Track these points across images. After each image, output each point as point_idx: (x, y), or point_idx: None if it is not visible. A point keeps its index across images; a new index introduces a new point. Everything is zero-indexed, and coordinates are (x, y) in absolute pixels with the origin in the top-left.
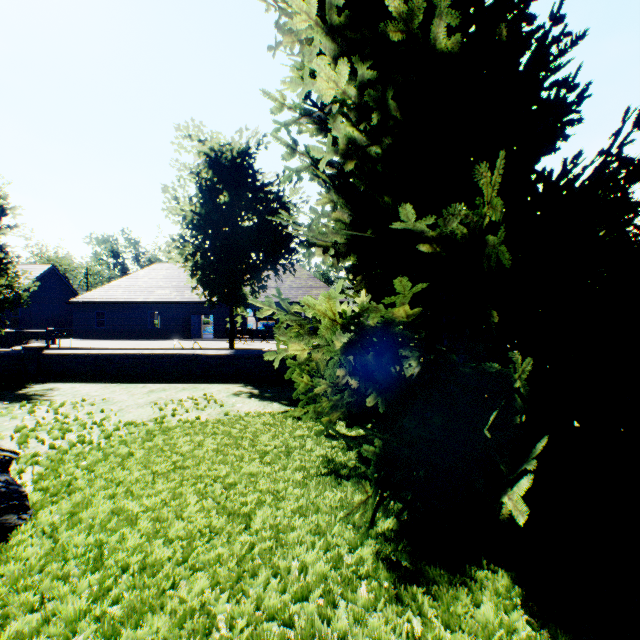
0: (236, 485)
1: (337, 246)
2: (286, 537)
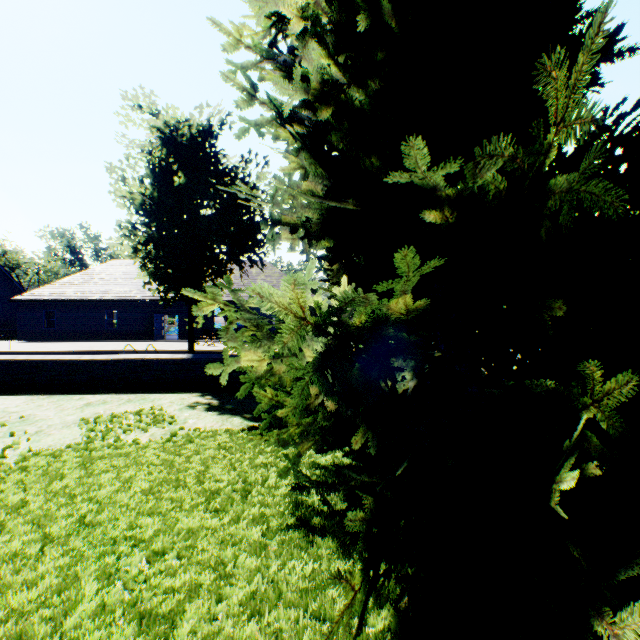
0: (165, 553)
1: (308, 224)
2: None
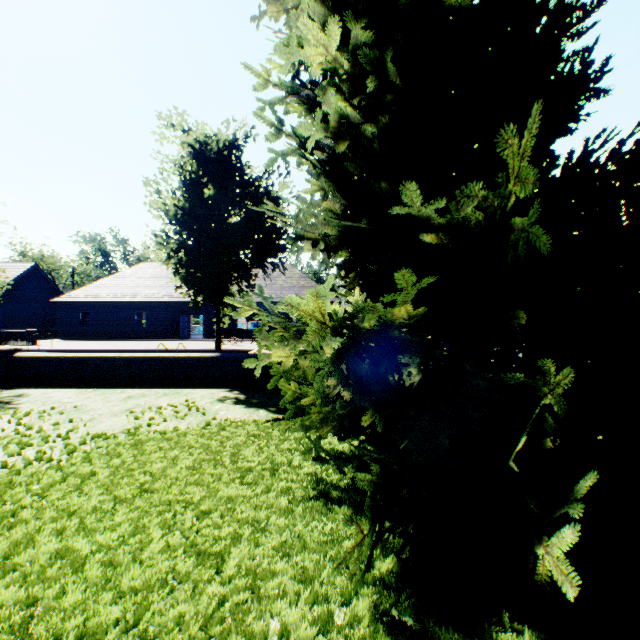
0: (211, 513)
1: (328, 239)
2: (265, 585)
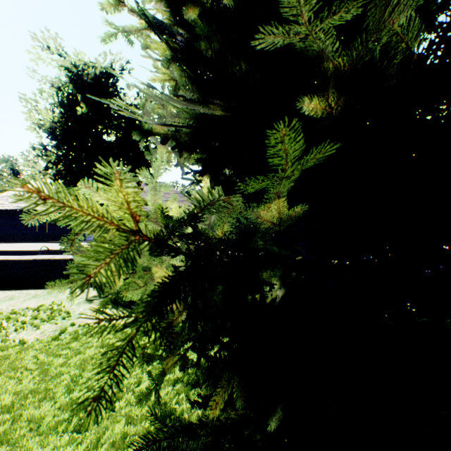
0: None
1: (178, 133)
2: None
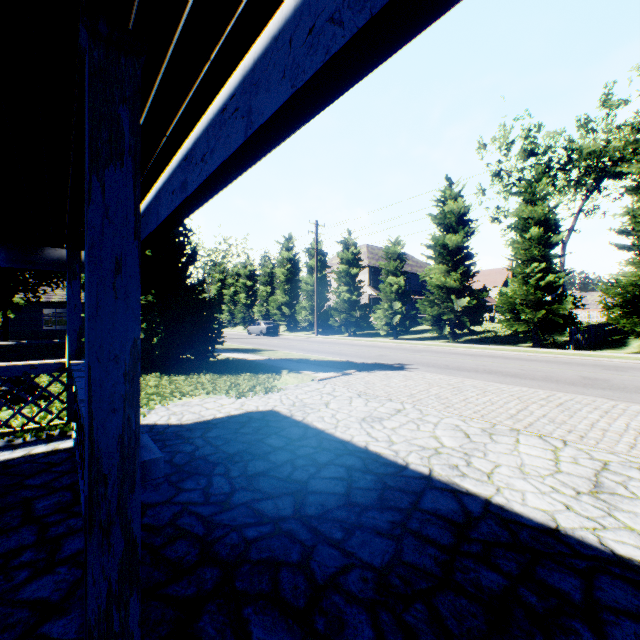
0: None
1: None
2: None
